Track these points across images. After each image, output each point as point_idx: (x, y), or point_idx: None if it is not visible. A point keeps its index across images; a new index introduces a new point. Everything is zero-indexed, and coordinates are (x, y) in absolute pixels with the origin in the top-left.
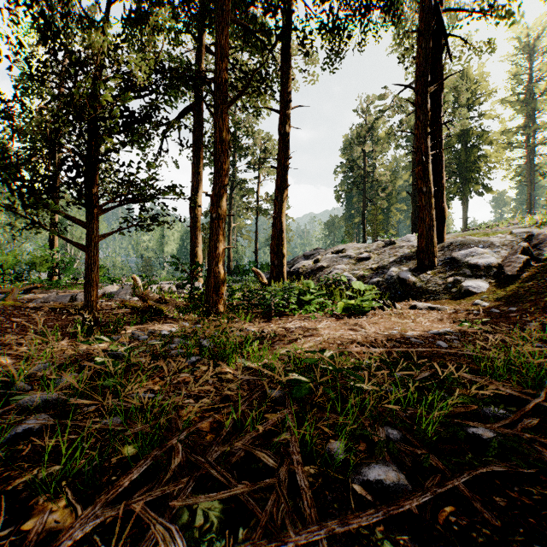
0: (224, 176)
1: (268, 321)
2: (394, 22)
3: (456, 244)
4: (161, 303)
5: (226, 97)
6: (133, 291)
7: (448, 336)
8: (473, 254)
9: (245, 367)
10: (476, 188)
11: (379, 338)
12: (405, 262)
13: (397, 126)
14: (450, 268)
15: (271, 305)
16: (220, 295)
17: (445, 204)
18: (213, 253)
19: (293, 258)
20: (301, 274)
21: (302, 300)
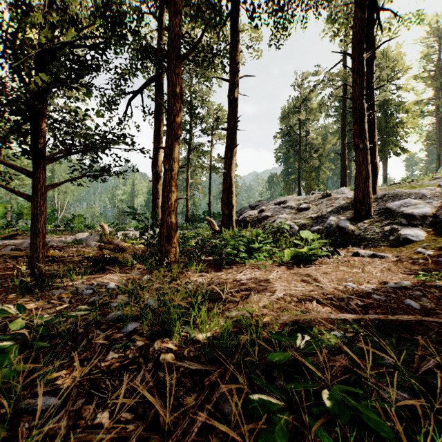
0: (176, 129)
1: (219, 270)
2: (330, 1)
3: (389, 196)
4: (119, 251)
5: (178, 53)
6: (100, 238)
7: (410, 291)
8: (407, 204)
9: (191, 339)
10: (394, 149)
11: (339, 296)
12: (342, 212)
13: (327, 97)
14: (386, 218)
15: (222, 254)
16: (173, 244)
17: (377, 160)
18: (165, 203)
19: (241, 208)
20: (248, 222)
21: (251, 248)
